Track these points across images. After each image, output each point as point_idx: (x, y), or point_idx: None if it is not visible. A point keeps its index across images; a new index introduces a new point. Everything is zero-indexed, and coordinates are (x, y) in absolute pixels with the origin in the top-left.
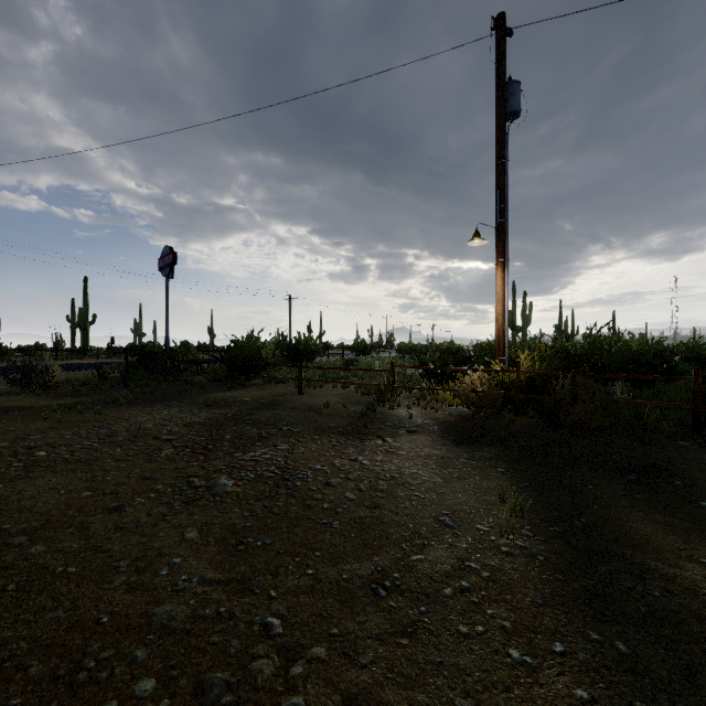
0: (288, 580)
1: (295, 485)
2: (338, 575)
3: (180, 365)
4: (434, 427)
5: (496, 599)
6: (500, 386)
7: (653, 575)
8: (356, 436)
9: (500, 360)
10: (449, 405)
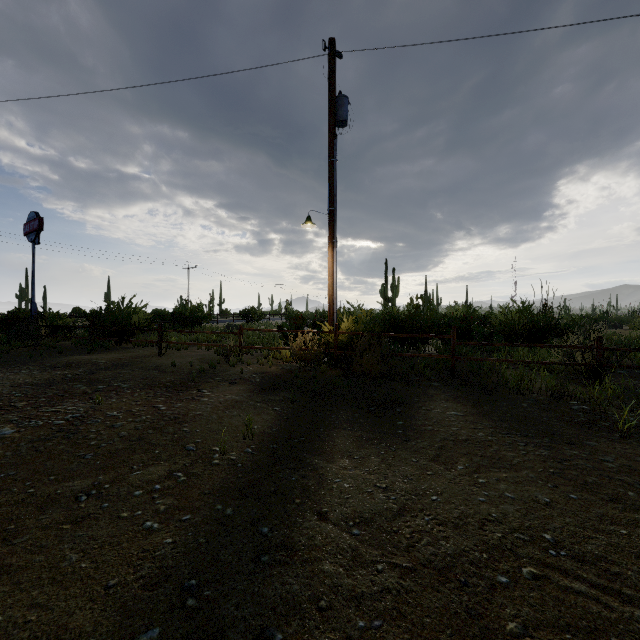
0: (3, 498)
1: (77, 429)
2: (54, 490)
3: (41, 330)
4: (256, 379)
5: (174, 494)
6: (329, 345)
7: (307, 468)
8: (179, 388)
9: (330, 323)
10: (286, 361)
